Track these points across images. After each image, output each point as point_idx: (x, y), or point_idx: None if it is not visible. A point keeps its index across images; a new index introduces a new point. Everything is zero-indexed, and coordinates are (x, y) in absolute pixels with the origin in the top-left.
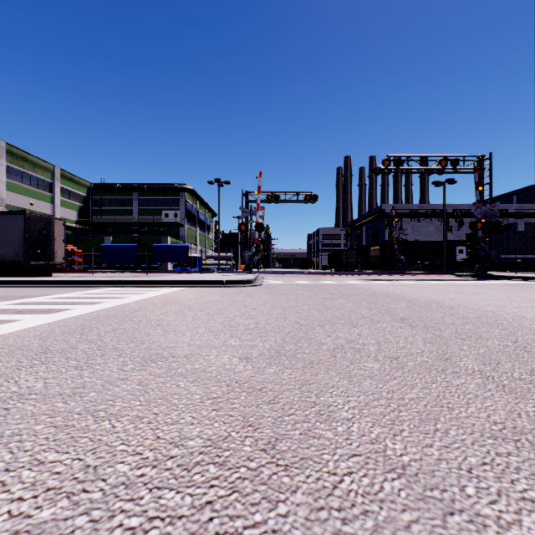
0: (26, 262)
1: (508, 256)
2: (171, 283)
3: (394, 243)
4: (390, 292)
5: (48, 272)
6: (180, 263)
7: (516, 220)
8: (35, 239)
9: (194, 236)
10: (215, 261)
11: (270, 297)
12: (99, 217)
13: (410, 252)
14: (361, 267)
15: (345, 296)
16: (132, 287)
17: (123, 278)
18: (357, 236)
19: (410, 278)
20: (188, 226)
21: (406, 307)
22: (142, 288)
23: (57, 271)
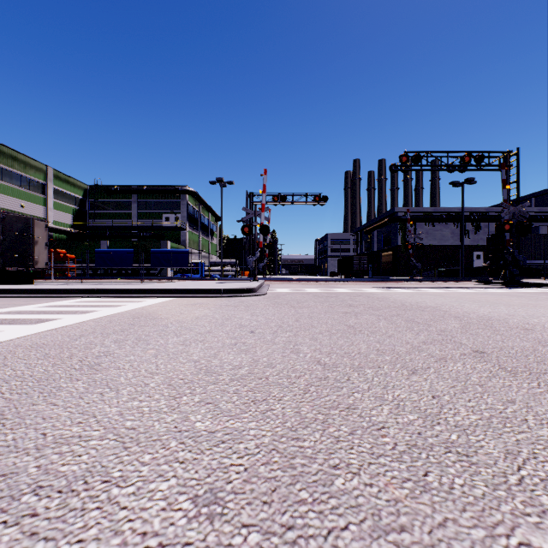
0: (0, 267)
1: (533, 261)
2: (160, 292)
3: (409, 248)
4: (423, 304)
5: (29, 279)
6: (181, 269)
7: (536, 224)
8: (11, 242)
9: (196, 241)
10: (218, 267)
11: (275, 311)
12: (95, 221)
13: (425, 257)
14: (372, 274)
15: (370, 309)
16: (113, 296)
17: (106, 286)
18: (367, 241)
19: (430, 286)
20: (190, 230)
21: (462, 328)
22: (124, 299)
23: (38, 278)
